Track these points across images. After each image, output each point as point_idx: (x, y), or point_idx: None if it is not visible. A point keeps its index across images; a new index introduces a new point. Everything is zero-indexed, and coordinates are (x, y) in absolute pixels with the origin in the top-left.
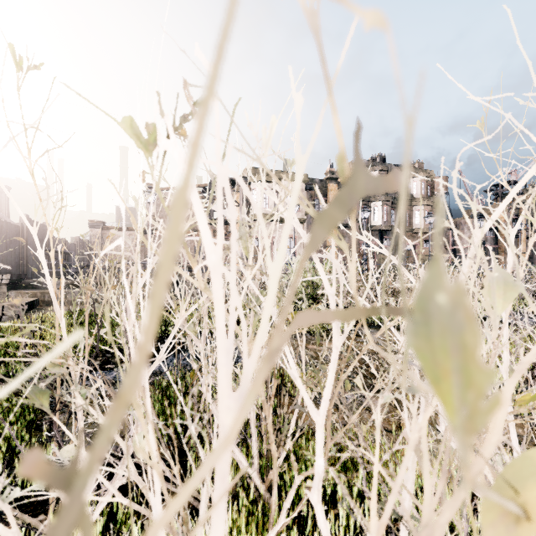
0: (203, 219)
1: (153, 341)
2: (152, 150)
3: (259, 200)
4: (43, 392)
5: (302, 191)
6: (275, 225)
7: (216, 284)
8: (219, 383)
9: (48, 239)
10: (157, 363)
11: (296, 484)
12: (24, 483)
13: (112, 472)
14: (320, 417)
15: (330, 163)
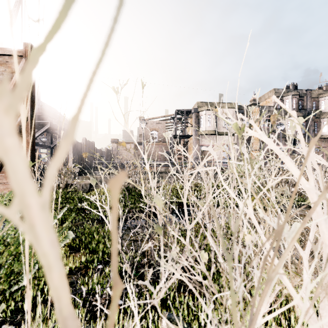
0: (296, 170)
1: (177, 207)
2: (241, 134)
3: (204, 122)
4: (159, 227)
5: (233, 114)
6: (215, 137)
7: (311, 196)
8: (320, 230)
9: (93, 150)
10: (197, 219)
11: (277, 290)
12: (121, 268)
13: (155, 271)
14: (305, 254)
15: (253, 94)
